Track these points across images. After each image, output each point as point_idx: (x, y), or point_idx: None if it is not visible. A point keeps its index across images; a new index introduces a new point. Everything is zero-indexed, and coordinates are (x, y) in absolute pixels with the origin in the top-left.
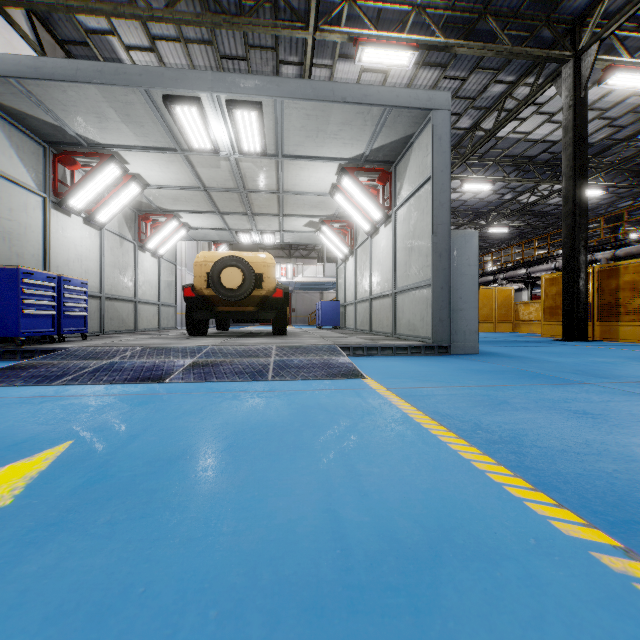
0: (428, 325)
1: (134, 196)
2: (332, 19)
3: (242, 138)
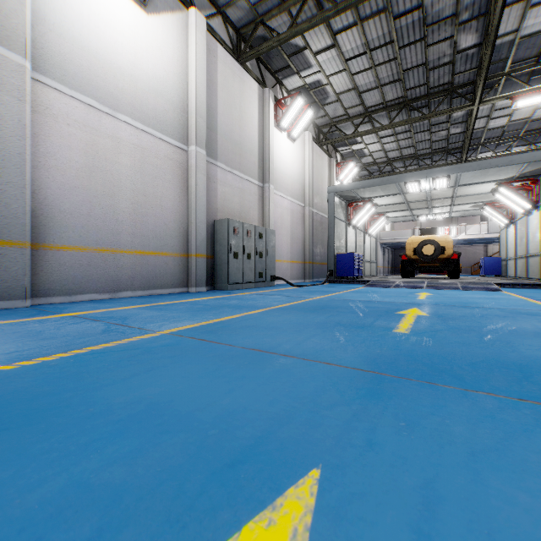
0: None
1: (371, 212)
2: (492, 84)
3: (436, 185)
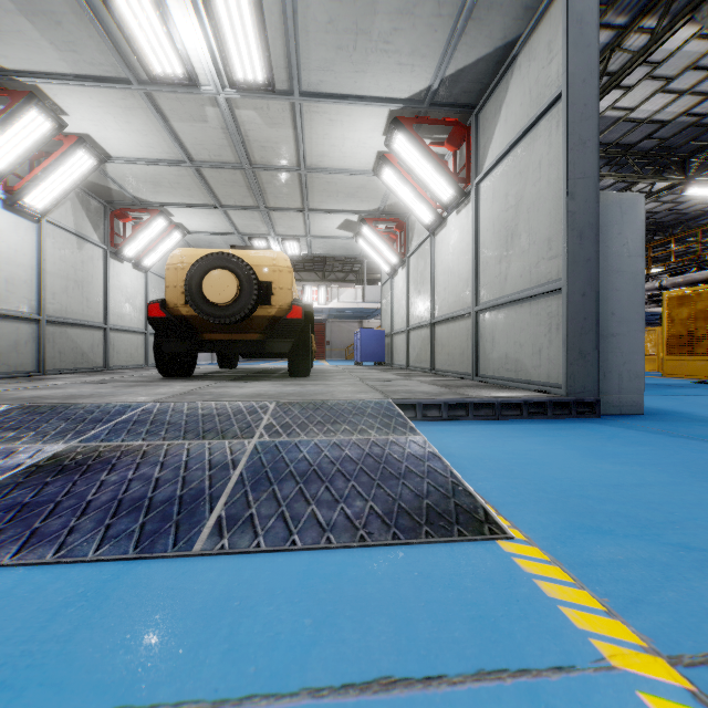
0: (553, 362)
1: (87, 172)
2: None
3: (231, 52)
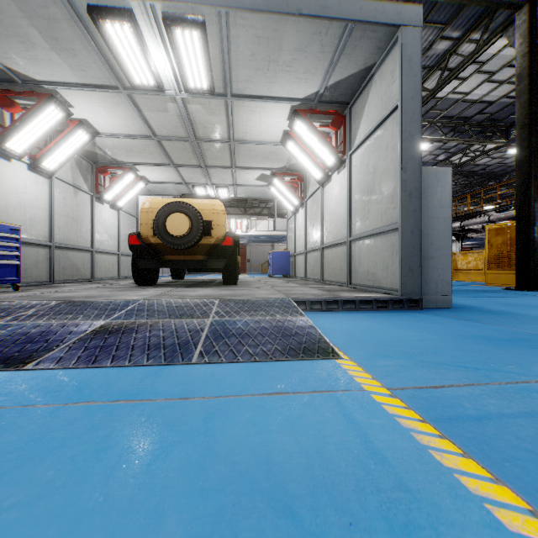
0: (394, 275)
1: (83, 144)
2: None
3: (186, 71)
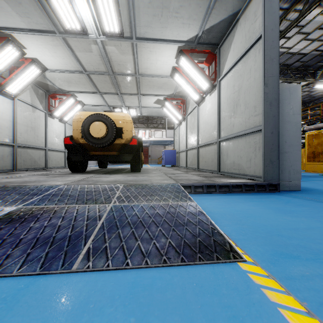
0: (257, 165)
1: (36, 76)
2: None
3: (102, 17)
